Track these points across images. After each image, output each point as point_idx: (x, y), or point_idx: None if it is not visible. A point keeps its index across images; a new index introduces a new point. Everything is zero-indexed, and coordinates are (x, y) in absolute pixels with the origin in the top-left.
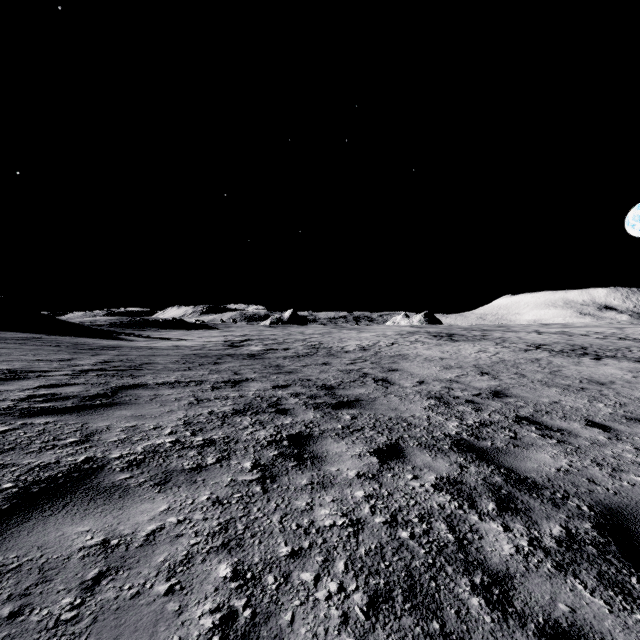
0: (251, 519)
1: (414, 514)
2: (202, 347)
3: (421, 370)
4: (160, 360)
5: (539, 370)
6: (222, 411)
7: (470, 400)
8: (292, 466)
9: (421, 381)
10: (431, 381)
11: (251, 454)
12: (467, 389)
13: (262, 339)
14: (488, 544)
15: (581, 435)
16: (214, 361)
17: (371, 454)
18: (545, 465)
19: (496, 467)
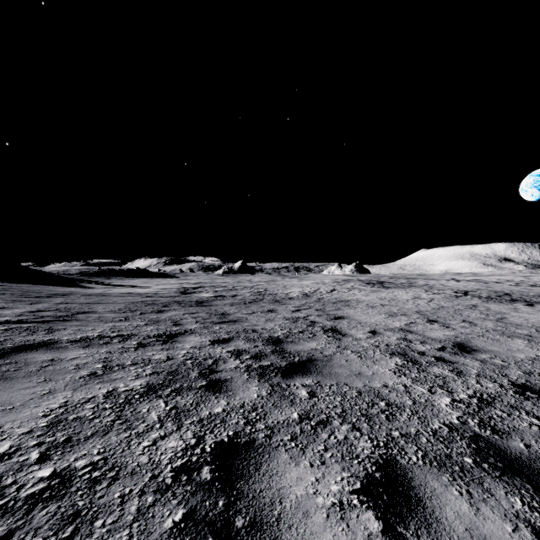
0: None
1: None
2: (154, 294)
3: (367, 317)
4: (101, 308)
5: (484, 317)
6: (128, 389)
7: (439, 357)
8: None
9: (373, 331)
10: (383, 331)
11: (124, 528)
12: (426, 341)
13: (213, 286)
14: None
15: None
16: (159, 309)
17: (361, 500)
18: None
19: None
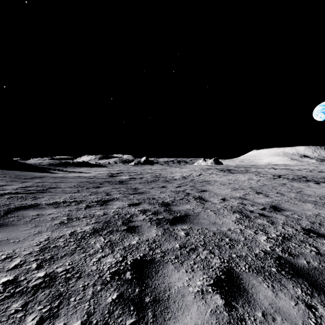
0: None
1: None
2: (94, 177)
3: (220, 191)
4: (63, 185)
5: (290, 190)
6: (82, 231)
7: (261, 214)
8: None
9: (223, 198)
10: (229, 198)
11: (86, 301)
12: (254, 204)
13: (129, 172)
14: None
15: None
16: (97, 186)
17: (213, 289)
18: None
19: None
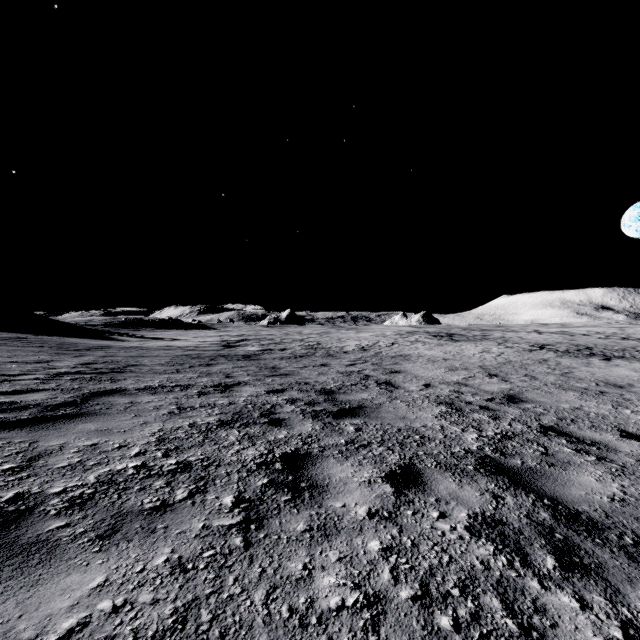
0: (223, 599)
1: (452, 581)
2: (196, 347)
3: (425, 372)
4: (148, 361)
5: (549, 372)
6: (206, 423)
7: (484, 406)
8: (285, 501)
9: (427, 384)
10: (438, 384)
11: (234, 483)
12: (478, 393)
13: (259, 339)
14: (568, 638)
15: (620, 450)
16: (206, 362)
17: (383, 480)
18: (594, 492)
19: (537, 496)
